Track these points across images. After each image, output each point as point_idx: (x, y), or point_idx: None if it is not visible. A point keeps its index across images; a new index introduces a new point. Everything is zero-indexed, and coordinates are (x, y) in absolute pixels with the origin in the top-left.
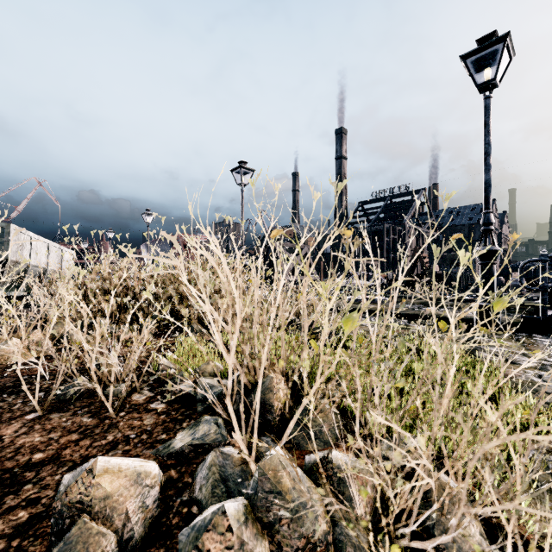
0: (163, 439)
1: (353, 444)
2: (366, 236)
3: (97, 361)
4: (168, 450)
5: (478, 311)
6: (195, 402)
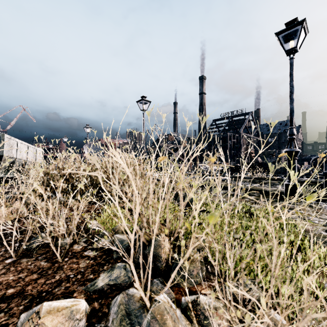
0: (91, 278)
1: (212, 283)
2: (217, 140)
3: (52, 224)
4: (93, 288)
5: (295, 202)
6: (112, 251)
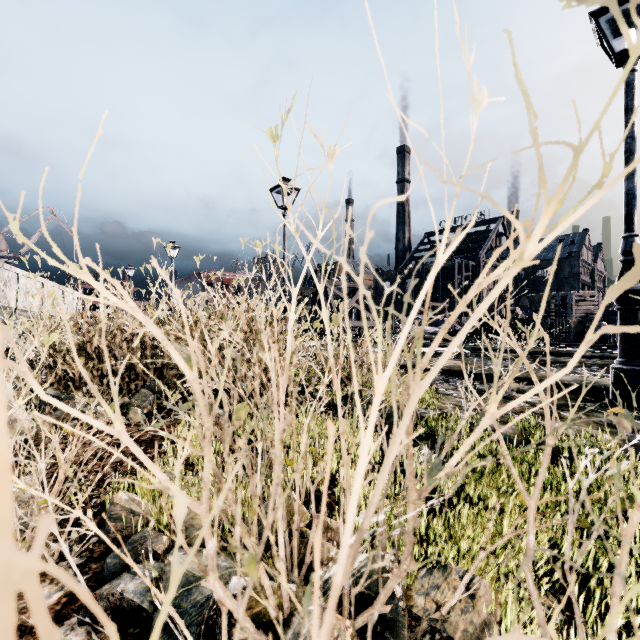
0: None
1: None
2: None
3: None
4: None
5: None
6: (151, 626)
